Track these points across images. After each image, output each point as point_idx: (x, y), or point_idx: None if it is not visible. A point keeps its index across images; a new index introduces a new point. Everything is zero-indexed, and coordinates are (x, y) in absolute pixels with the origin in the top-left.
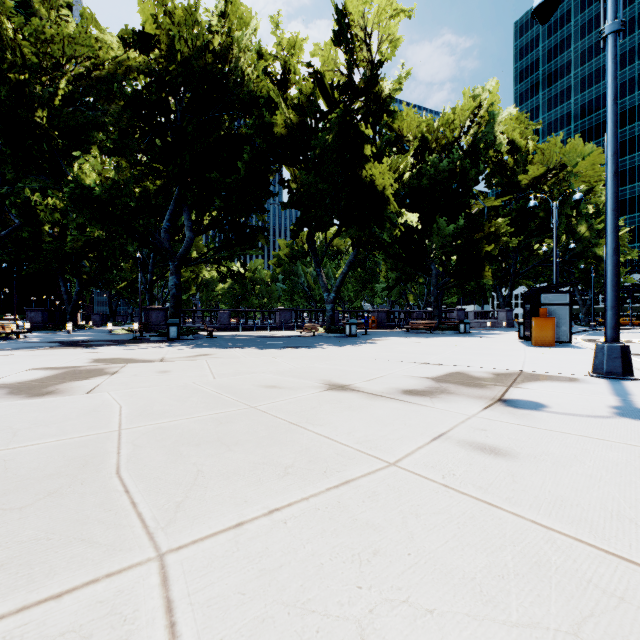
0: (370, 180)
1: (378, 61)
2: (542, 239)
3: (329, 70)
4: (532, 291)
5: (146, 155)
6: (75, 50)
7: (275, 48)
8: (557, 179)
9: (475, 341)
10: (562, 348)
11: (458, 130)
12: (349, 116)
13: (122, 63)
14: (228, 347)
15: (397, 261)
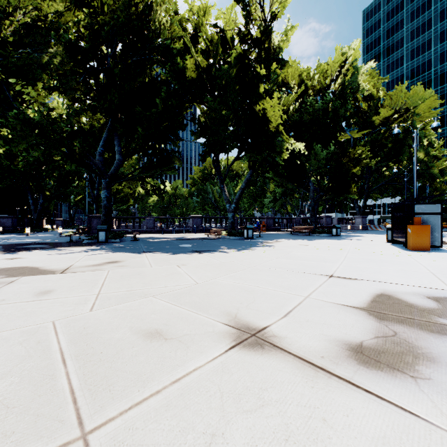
0: (264, 111)
1: (270, 15)
2: (386, 165)
3: (230, 29)
4: (406, 202)
5: (83, 92)
6: (19, 1)
7: (188, 10)
8: (402, 118)
9: (353, 244)
10: (439, 253)
11: (330, 78)
12: (247, 56)
13: (63, 18)
14: (142, 251)
15: (283, 179)
